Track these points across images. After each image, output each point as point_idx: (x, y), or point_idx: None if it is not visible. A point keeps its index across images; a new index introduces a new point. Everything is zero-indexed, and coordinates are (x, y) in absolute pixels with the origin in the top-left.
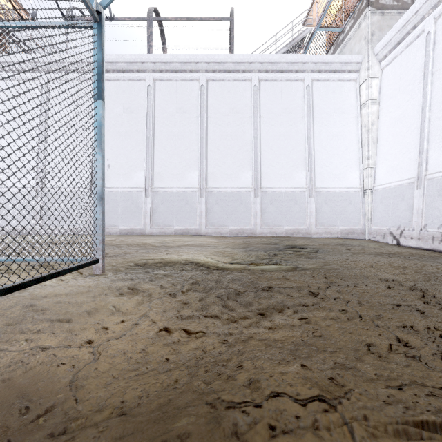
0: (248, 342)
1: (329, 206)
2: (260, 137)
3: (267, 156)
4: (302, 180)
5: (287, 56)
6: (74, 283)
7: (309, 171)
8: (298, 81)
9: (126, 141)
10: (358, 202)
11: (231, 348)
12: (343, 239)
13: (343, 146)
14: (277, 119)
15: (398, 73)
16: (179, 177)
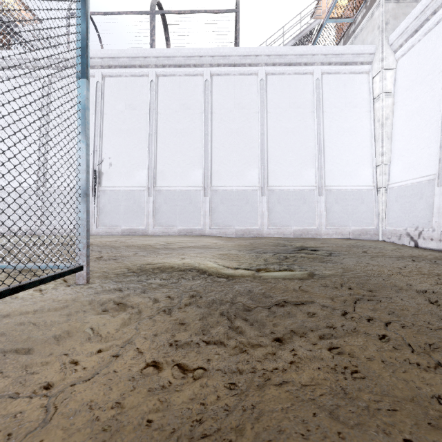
0: (266, 392)
1: (340, 206)
2: (266, 133)
3: (274, 153)
4: (312, 178)
5: (296, 48)
6: (50, 296)
7: (319, 169)
8: (306, 74)
9: (128, 138)
10: (371, 200)
11: (242, 401)
12: (356, 241)
13: (355, 142)
14: (285, 114)
15: (416, 63)
16: (182, 176)
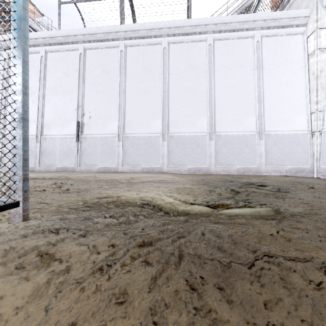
0: None
1: (278, 148)
2: (214, 88)
3: (220, 105)
4: (253, 125)
5: (239, 17)
6: None
7: (259, 117)
8: (248, 38)
9: (103, 96)
10: (306, 143)
11: None
12: (293, 178)
13: (291, 93)
14: (230, 72)
15: None
16: (145, 125)
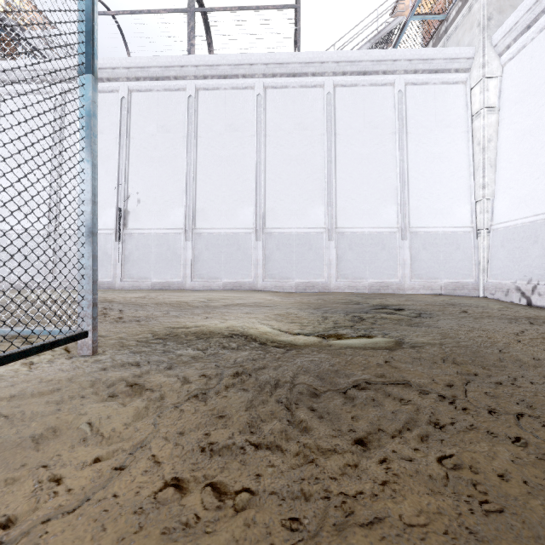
0: (349, 540)
1: (429, 252)
2: (335, 160)
3: (345, 186)
4: (392, 217)
5: (372, 53)
6: (39, 374)
7: (402, 205)
8: (386, 85)
9: (160, 168)
10: (469, 246)
11: None
12: (449, 297)
13: (448, 171)
14: (359, 136)
15: (528, 68)
16: (228, 215)
